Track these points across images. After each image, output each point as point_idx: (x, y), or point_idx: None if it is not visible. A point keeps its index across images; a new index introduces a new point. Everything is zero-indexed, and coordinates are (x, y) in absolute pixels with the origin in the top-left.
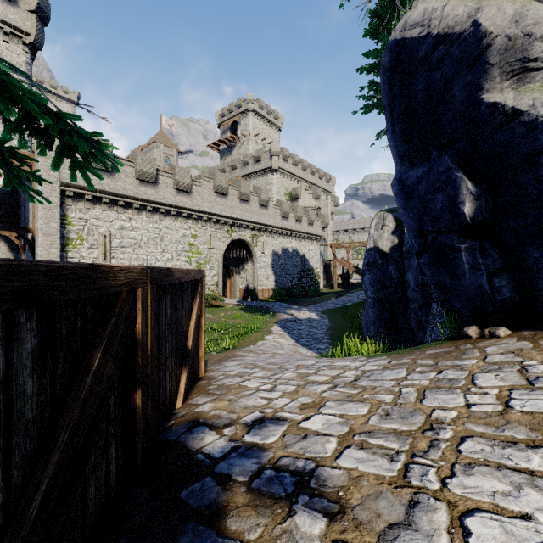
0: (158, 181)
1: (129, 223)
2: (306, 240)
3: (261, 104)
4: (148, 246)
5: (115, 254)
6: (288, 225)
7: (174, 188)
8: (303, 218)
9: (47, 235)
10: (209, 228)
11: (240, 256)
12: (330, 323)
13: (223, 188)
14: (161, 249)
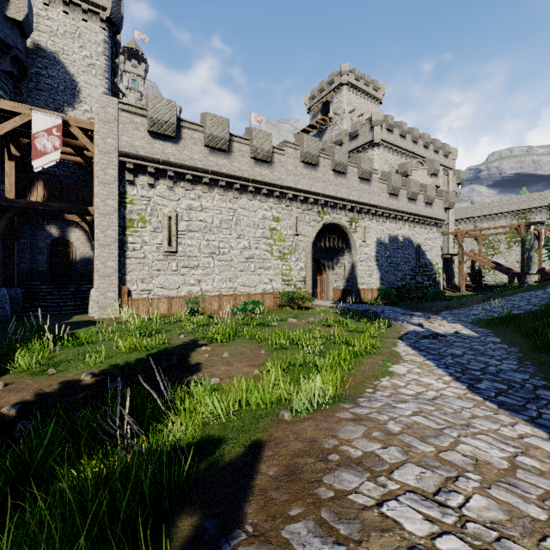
0: (231, 150)
1: (198, 202)
2: (422, 226)
3: (357, 74)
4: (221, 230)
5: (182, 240)
6: (398, 205)
7: (251, 158)
8: (418, 196)
9: (104, 215)
10: (295, 209)
11: (334, 246)
12: (510, 346)
13: (312, 156)
14: (236, 235)
